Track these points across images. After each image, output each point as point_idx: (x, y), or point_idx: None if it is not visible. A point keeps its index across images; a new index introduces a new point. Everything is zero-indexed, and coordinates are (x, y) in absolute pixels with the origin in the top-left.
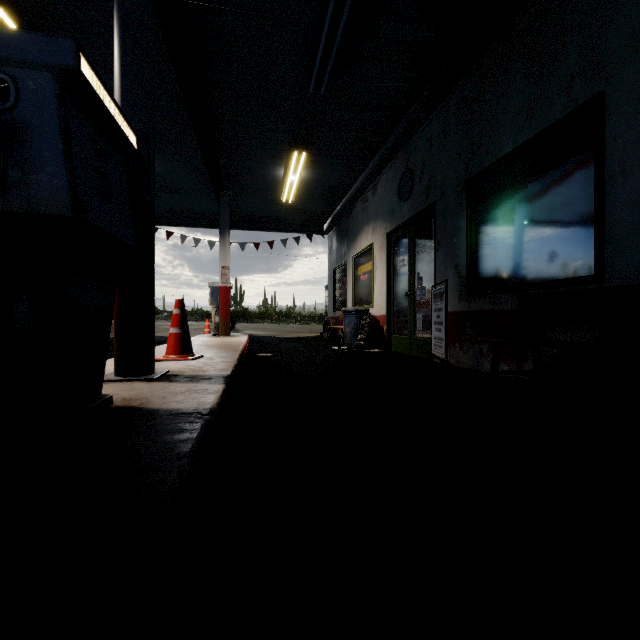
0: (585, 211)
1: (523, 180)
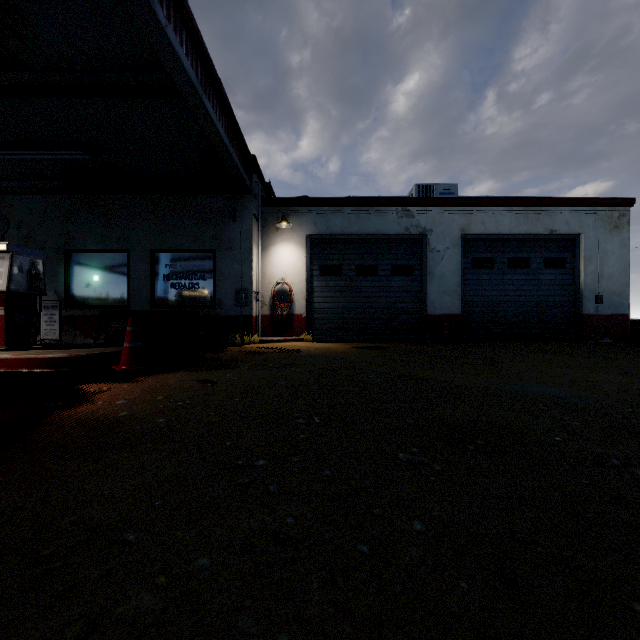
0: (124, 284)
1: (99, 263)
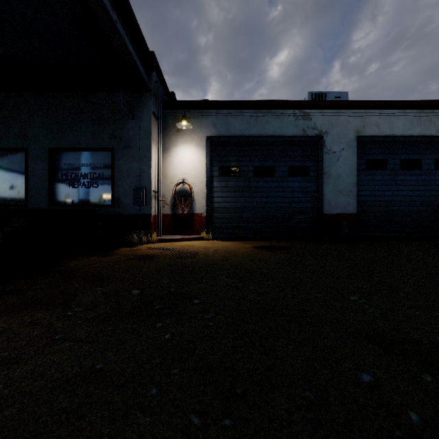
0: (22, 183)
1: None
